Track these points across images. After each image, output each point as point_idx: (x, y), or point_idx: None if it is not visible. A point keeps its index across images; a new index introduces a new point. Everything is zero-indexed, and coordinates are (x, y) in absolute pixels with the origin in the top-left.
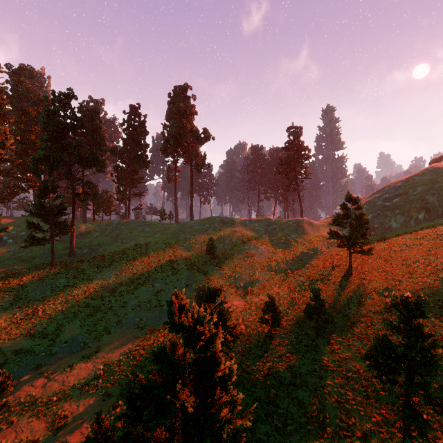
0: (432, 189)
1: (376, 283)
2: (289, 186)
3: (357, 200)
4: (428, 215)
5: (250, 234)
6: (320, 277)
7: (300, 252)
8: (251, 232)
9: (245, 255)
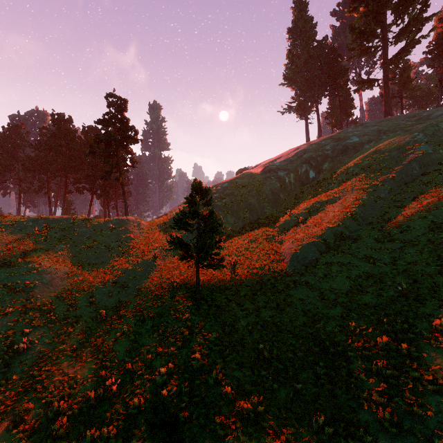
0: (252, 191)
1: (234, 310)
2: (109, 173)
3: (208, 191)
4: (251, 216)
5: (29, 246)
6: (156, 316)
7: (124, 271)
8: (34, 242)
9: (4, 294)
